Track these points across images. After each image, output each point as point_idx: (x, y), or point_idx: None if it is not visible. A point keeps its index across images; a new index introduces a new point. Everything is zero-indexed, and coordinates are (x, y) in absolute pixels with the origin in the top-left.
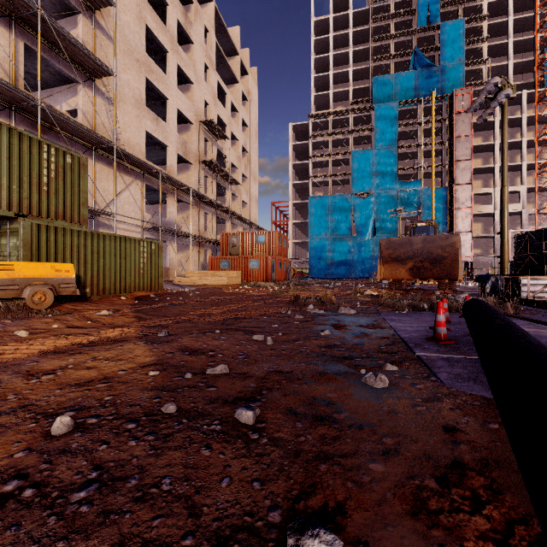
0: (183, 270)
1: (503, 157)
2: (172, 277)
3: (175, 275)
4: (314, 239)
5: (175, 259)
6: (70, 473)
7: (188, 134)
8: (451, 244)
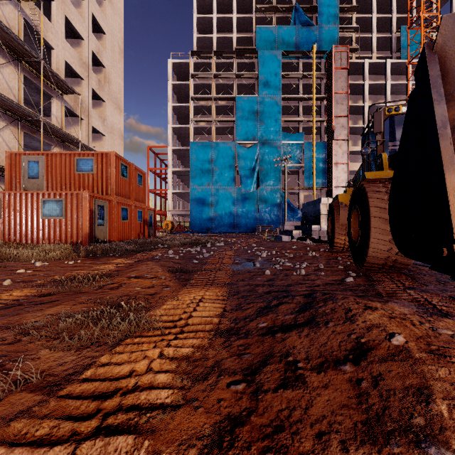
0: None
1: None
2: None
3: None
4: (195, 189)
5: None
6: None
7: None
8: None
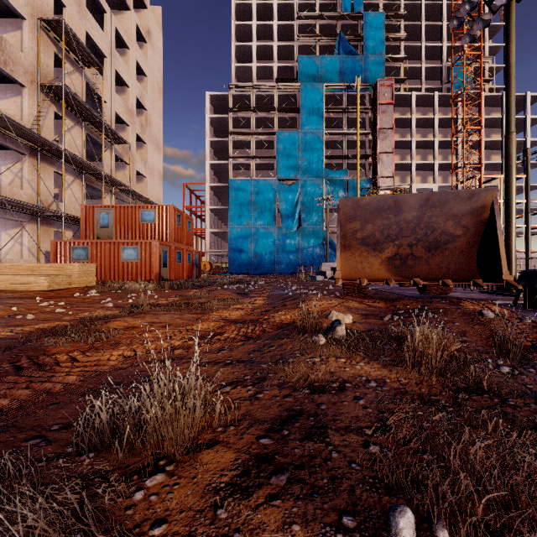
0: None
1: (510, 87)
2: None
3: None
4: (234, 229)
5: None
6: None
7: (18, 36)
8: (475, 211)
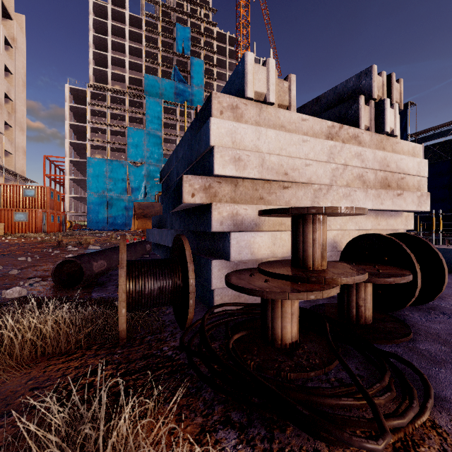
0: None
1: None
2: None
3: None
4: (92, 195)
5: None
6: None
7: None
8: None
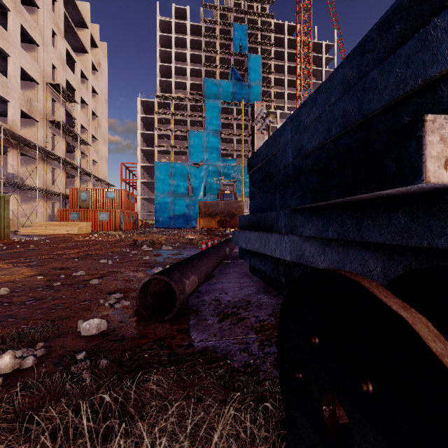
0: (27, 221)
1: None
2: (14, 227)
3: (18, 226)
4: (159, 196)
5: (18, 210)
6: (21, 299)
7: (33, 92)
8: (240, 206)
